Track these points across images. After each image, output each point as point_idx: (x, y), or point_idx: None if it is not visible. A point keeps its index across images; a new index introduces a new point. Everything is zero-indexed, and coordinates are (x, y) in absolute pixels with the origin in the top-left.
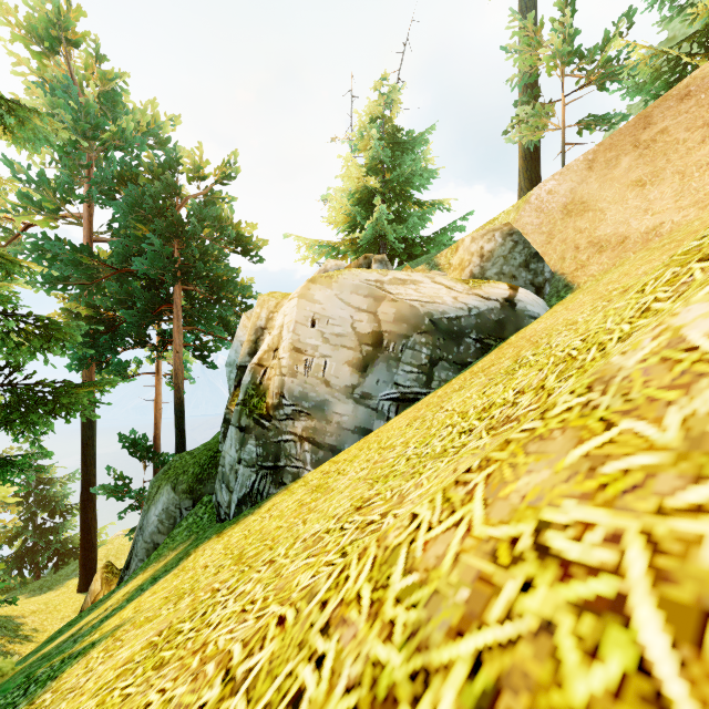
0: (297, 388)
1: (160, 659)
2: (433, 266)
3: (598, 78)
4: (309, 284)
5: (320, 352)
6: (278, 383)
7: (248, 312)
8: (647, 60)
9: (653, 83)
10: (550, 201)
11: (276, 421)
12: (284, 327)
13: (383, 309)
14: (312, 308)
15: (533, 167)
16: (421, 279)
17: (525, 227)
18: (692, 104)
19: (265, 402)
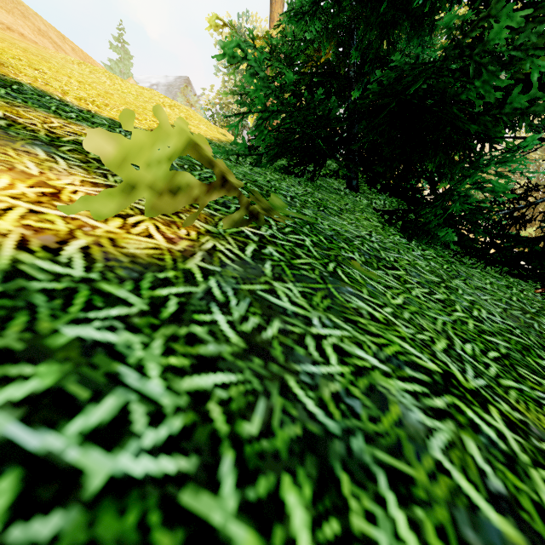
0: None
1: (198, 127)
2: None
3: None
4: None
5: None
6: None
7: None
8: None
9: None
10: None
11: None
12: None
13: None
14: None
15: None
16: None
17: None
18: None
19: None
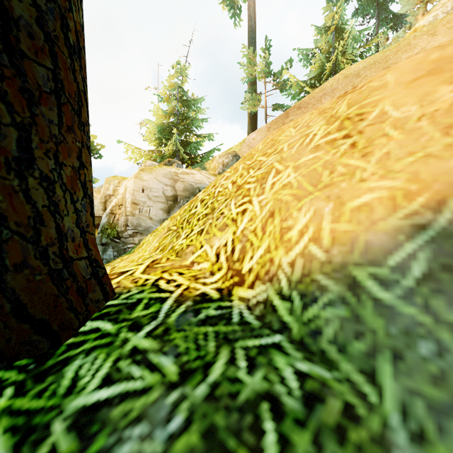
0: (135, 221)
1: None
2: (203, 168)
3: (279, 87)
4: (140, 171)
5: (147, 204)
6: (124, 220)
7: (96, 188)
8: (296, 85)
9: (299, 95)
10: (253, 143)
11: (123, 239)
12: (126, 193)
13: (178, 185)
14: (143, 183)
15: (254, 123)
16: (195, 173)
17: (243, 153)
18: (301, 112)
19: (116, 231)
